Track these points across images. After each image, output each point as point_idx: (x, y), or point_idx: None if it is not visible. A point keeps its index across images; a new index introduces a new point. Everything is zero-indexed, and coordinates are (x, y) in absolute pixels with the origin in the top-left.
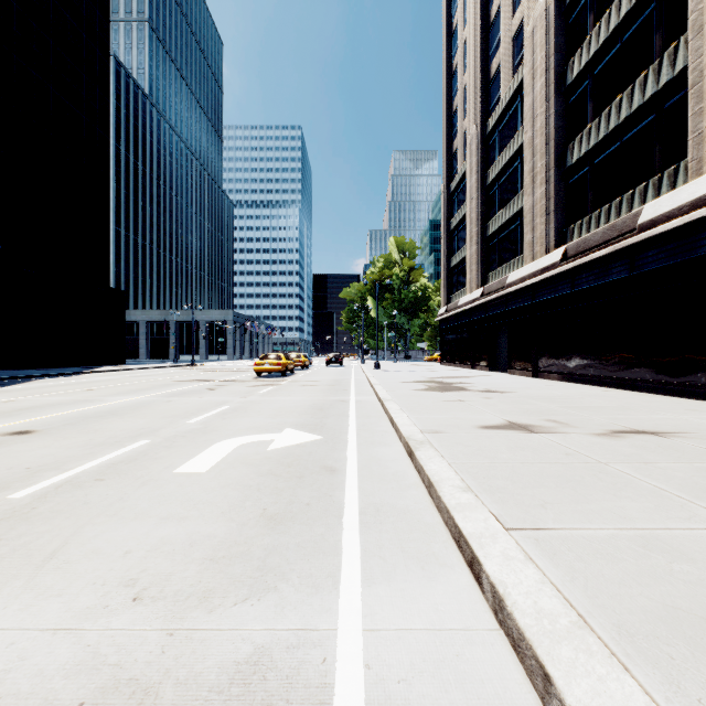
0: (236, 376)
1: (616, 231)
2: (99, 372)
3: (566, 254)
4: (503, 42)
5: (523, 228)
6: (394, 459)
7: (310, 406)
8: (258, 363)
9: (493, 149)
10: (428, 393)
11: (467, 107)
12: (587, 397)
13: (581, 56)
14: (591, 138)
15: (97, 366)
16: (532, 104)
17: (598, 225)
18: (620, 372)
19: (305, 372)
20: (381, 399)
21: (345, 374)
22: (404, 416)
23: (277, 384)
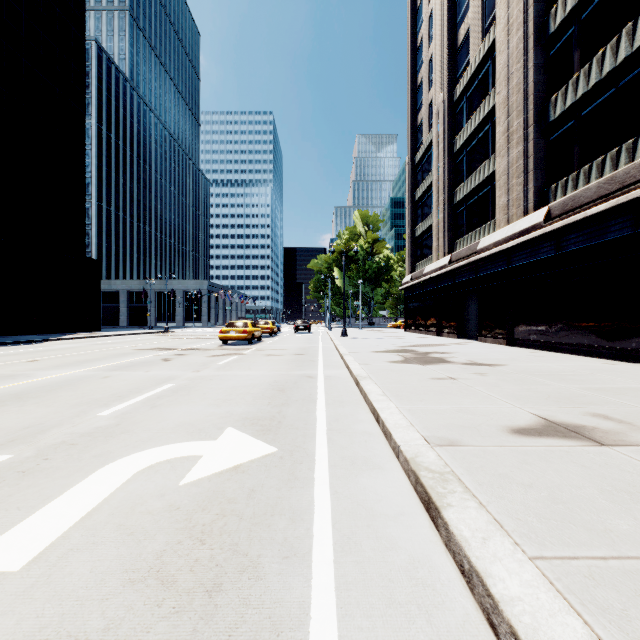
0: (201, 344)
1: (615, 183)
2: (67, 339)
3: (549, 214)
4: (472, 6)
5: (494, 193)
6: (398, 512)
7: (270, 385)
8: (223, 330)
9: (461, 116)
10: (407, 366)
11: (433, 77)
12: (598, 373)
13: (566, 1)
14: (579, 87)
15: (70, 333)
16: (507, 61)
17: (588, 181)
18: (621, 342)
19: (272, 339)
20: (354, 376)
21: (313, 341)
22: (392, 407)
23: (240, 353)
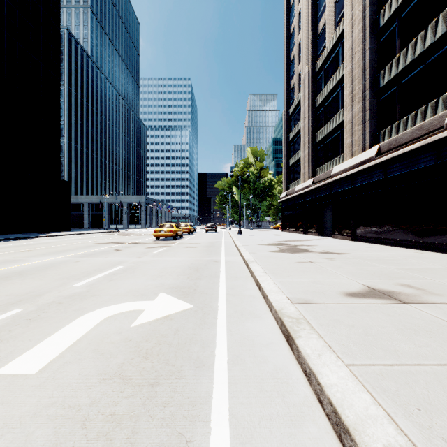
0: (141, 240)
1: (423, 130)
2: (48, 236)
3: (379, 150)
4: (328, 7)
5: (343, 136)
6: (269, 342)
7: (188, 266)
8: (156, 230)
9: (320, 82)
10: (281, 254)
11: (301, 55)
12: (410, 258)
13: (391, 5)
14: (400, 64)
15: (50, 232)
16: (351, 45)
17: (405, 128)
18: (427, 237)
19: (190, 236)
20: (245, 260)
21: (218, 238)
22: (269, 280)
23: (168, 246)
